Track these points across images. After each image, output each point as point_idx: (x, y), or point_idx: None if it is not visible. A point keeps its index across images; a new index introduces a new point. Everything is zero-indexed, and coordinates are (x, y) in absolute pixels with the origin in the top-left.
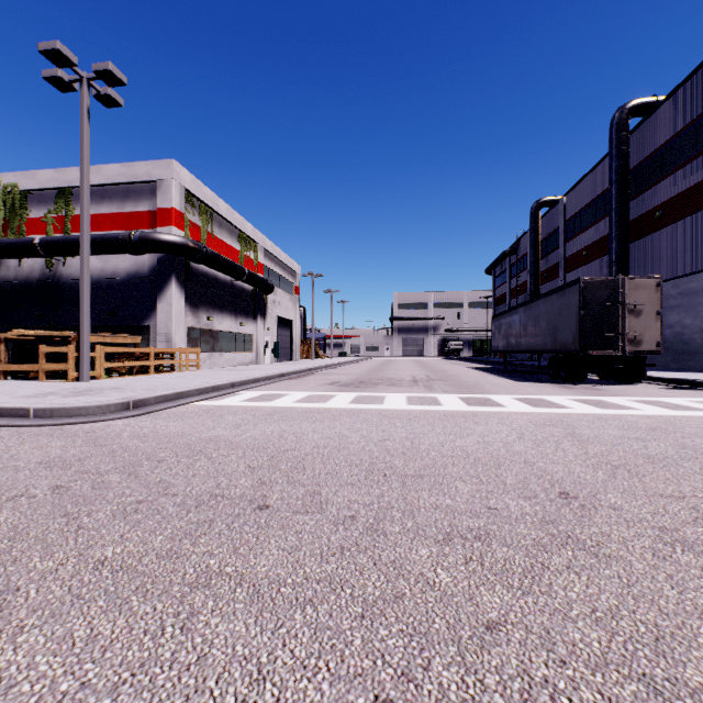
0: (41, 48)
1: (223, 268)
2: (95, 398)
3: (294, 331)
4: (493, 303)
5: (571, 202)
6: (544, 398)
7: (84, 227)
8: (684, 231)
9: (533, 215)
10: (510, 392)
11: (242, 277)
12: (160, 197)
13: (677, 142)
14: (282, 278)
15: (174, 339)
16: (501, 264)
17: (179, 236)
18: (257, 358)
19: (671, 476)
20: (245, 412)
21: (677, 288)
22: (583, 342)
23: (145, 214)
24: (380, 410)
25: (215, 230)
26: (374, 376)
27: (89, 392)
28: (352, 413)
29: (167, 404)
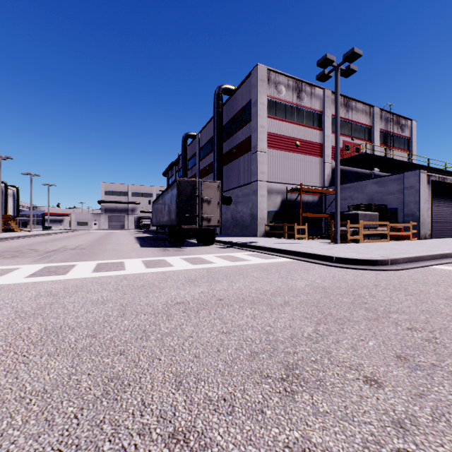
0: None
1: None
2: None
3: None
4: None
5: (202, 138)
6: (125, 261)
7: None
8: (244, 161)
9: (184, 142)
10: (110, 257)
11: None
12: None
13: (241, 113)
14: None
15: None
16: (171, 170)
17: None
18: None
19: (4, 368)
20: None
21: (241, 192)
22: (179, 219)
23: None
24: None
25: None
26: (22, 247)
27: None
28: None
29: None
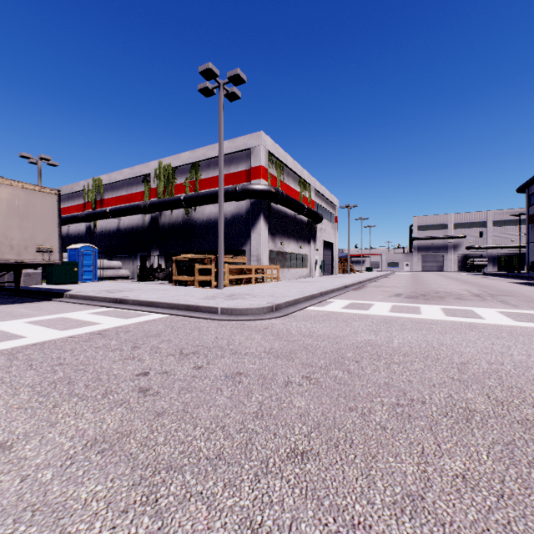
0: (200, 70)
1: (292, 206)
2: (246, 301)
3: (334, 251)
4: (527, 220)
5: None
6: None
7: (220, 185)
8: None
9: None
10: None
11: (303, 211)
12: (253, 159)
13: None
14: (326, 210)
15: (262, 259)
16: None
17: (266, 185)
18: (310, 272)
19: None
20: (360, 319)
21: None
22: None
23: (243, 173)
24: (493, 325)
25: (285, 178)
26: (425, 289)
27: (236, 297)
28: (467, 326)
29: (293, 308)
